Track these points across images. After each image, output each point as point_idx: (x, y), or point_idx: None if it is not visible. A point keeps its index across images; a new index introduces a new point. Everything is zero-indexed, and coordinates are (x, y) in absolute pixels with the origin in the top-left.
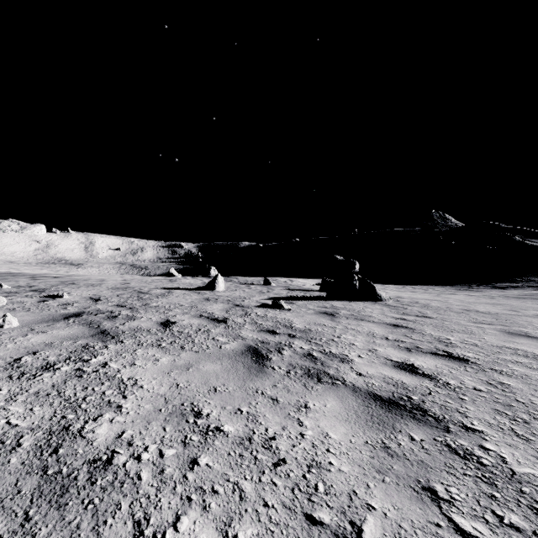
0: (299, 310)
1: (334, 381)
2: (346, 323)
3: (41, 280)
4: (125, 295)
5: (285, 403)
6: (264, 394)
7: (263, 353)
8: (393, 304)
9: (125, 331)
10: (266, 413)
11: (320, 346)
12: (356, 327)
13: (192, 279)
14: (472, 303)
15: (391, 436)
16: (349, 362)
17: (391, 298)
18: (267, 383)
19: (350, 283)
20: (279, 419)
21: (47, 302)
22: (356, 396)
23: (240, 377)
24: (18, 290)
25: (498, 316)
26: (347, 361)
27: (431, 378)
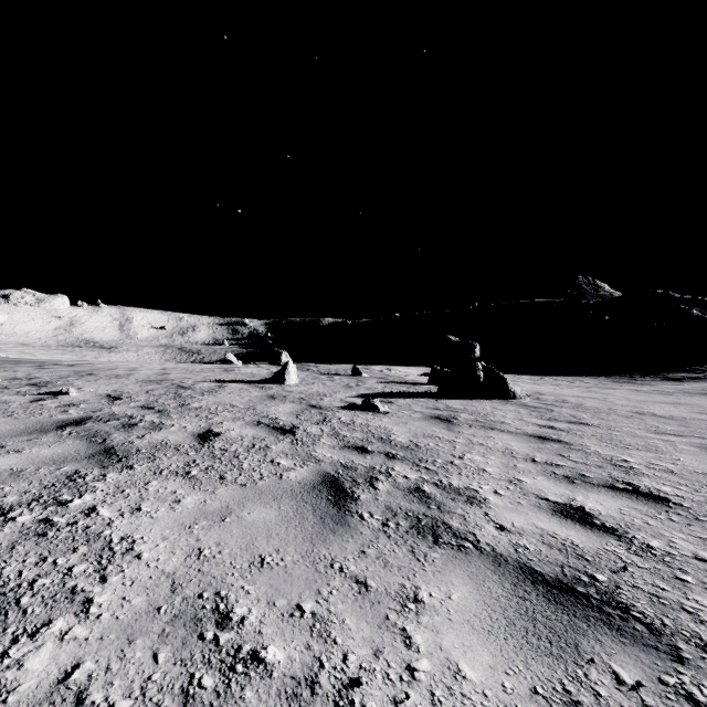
0: (401, 413)
1: (460, 541)
2: (470, 434)
3: (49, 369)
4: (158, 391)
5: (379, 590)
6: (344, 571)
7: (346, 487)
8: (533, 404)
9: (142, 449)
10: (346, 615)
11: (434, 474)
12: (484, 441)
13: (255, 368)
14: (642, 403)
15: (577, 673)
16: (481, 504)
17: (528, 394)
18: (350, 547)
19: (472, 374)
20: (369, 629)
21: (43, 402)
22: (501, 574)
23: (307, 535)
24: (11, 384)
25: (687, 422)
26: (478, 503)
27: (619, 536)
